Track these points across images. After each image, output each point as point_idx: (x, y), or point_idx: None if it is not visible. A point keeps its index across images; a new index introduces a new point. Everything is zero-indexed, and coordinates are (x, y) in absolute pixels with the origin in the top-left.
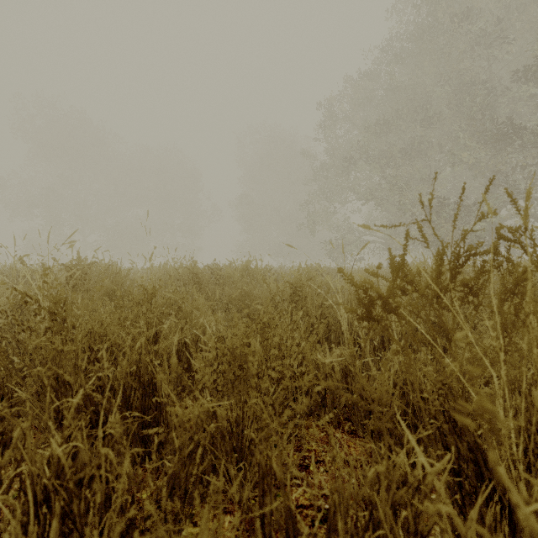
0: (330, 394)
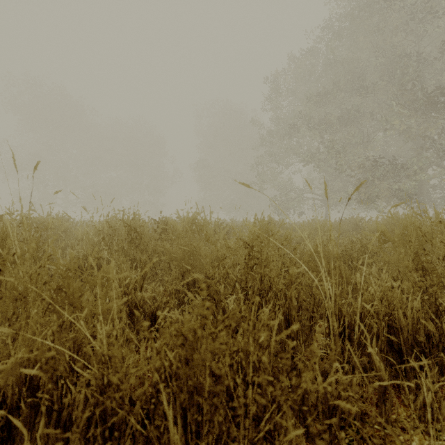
0: None
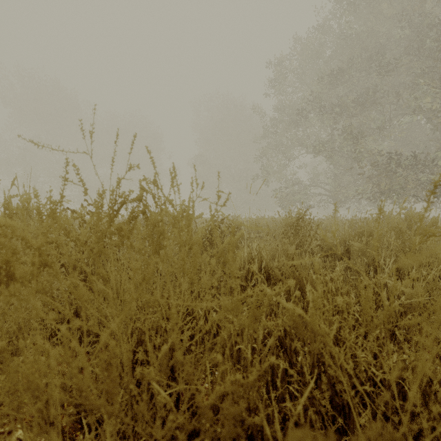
0: None
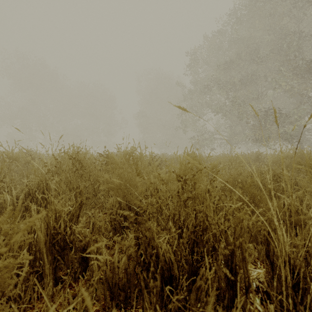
0: None
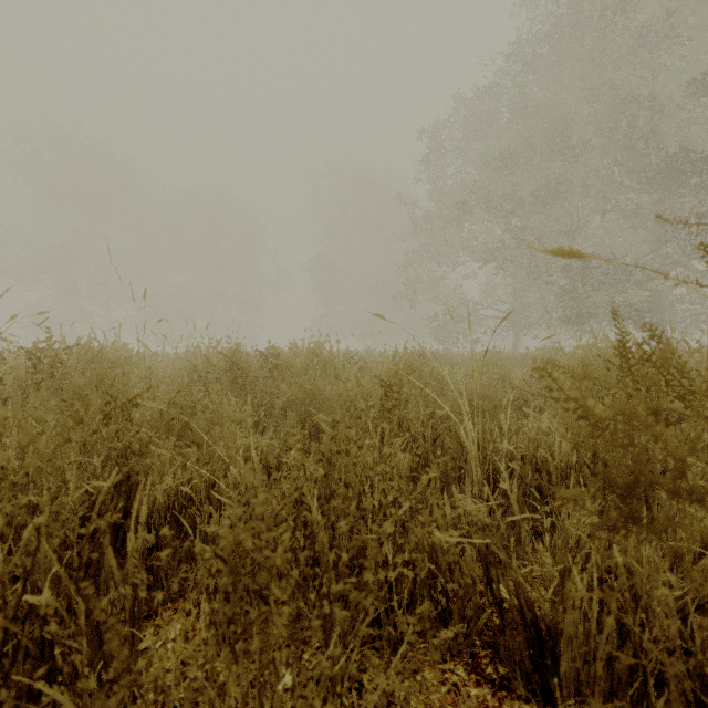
0: (457, 600)
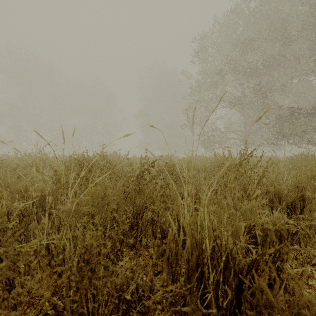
0: None
